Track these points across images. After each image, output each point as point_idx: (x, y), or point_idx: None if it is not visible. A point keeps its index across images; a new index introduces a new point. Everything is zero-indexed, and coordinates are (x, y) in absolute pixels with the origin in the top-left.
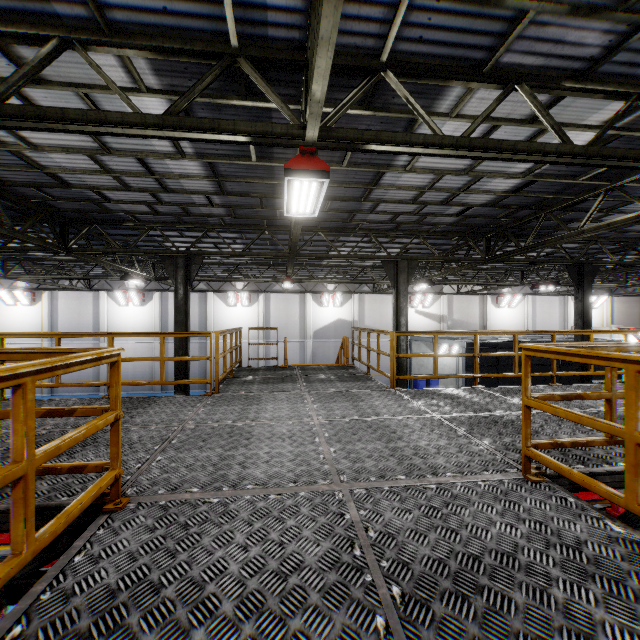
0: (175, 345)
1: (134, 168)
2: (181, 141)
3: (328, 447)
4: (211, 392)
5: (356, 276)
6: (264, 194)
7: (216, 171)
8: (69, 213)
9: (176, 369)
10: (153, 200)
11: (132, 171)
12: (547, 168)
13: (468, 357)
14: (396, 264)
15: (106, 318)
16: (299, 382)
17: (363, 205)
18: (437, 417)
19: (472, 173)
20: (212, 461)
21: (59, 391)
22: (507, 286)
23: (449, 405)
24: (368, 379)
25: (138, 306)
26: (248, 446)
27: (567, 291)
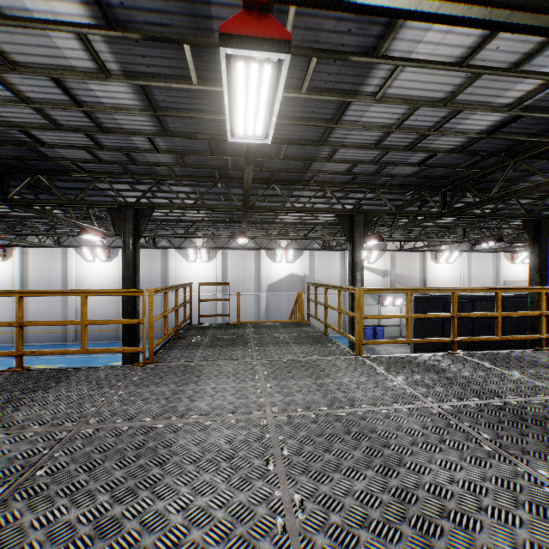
0: (123, 301)
1: (55, 96)
2: (100, 50)
3: (290, 489)
4: (143, 362)
5: (308, 233)
6: (212, 136)
7: (153, 101)
8: (8, 161)
9: (124, 326)
10: (92, 144)
11: (55, 101)
12: (540, 97)
13: (416, 310)
14: (352, 218)
15: (74, 273)
16: (251, 345)
17: (320, 151)
18: (435, 408)
19: (451, 104)
20: (74, 542)
21: (30, 341)
22: (449, 243)
23: (439, 384)
24: (328, 341)
25: (104, 262)
26: (156, 486)
27: (502, 248)
